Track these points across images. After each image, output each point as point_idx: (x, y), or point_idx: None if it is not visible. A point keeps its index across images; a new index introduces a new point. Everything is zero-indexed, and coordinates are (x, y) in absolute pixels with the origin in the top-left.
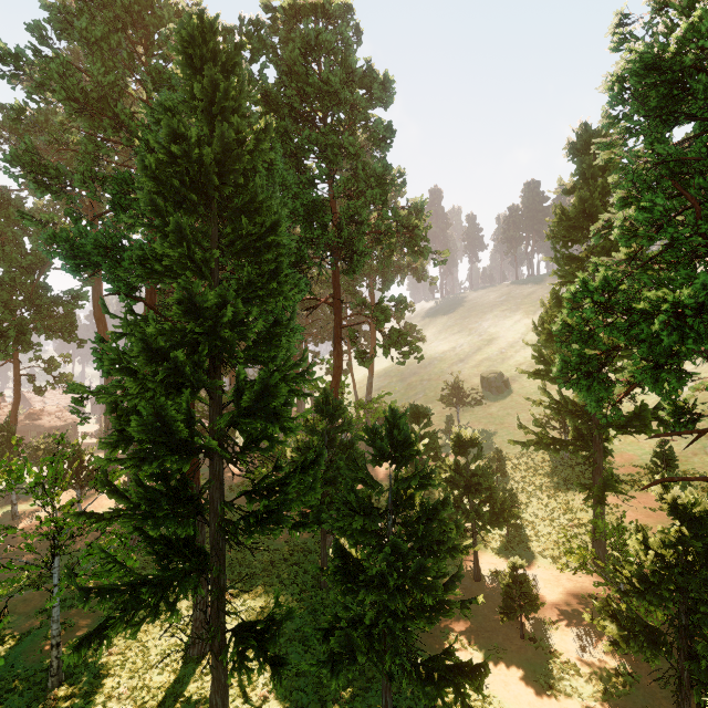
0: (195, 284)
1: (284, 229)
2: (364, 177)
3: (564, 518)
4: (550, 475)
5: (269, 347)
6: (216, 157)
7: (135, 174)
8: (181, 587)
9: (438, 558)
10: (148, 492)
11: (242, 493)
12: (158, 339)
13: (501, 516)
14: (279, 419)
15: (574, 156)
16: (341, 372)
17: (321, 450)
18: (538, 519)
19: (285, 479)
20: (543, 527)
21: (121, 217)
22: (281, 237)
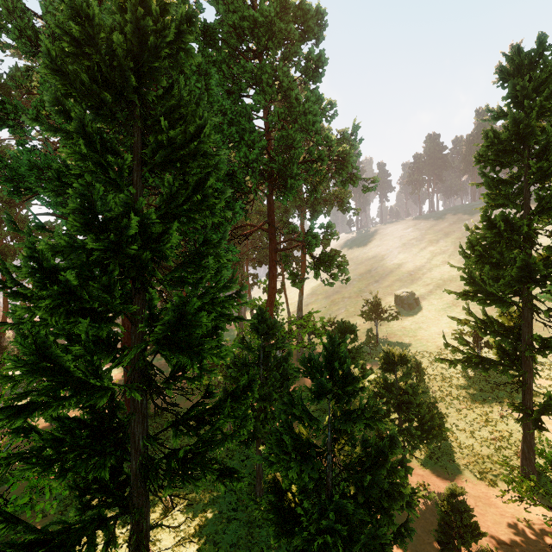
0: (96, 190)
1: (212, 138)
2: (297, 105)
3: (485, 430)
4: (465, 385)
5: (197, 268)
6: (131, 50)
7: (44, 74)
8: (89, 546)
9: (389, 517)
10: (64, 427)
11: (169, 425)
12: (50, 256)
13: (430, 432)
14: (199, 354)
15: (504, 81)
16: (275, 292)
17: (254, 376)
18: (459, 430)
19: (216, 408)
20: (465, 438)
21: (22, 119)
22: (207, 144)
